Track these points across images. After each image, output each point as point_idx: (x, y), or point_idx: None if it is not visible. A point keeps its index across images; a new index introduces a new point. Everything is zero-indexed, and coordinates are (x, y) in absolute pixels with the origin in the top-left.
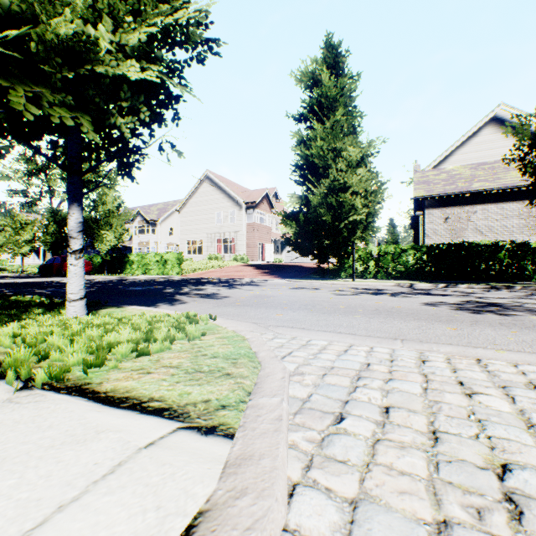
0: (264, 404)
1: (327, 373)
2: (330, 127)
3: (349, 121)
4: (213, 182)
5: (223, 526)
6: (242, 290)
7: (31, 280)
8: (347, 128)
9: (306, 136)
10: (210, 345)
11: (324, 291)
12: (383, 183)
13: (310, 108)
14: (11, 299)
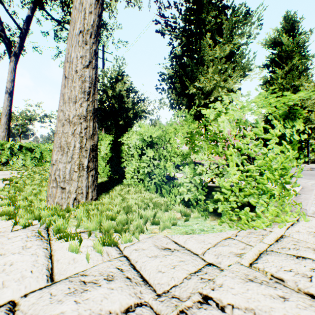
0: (300, 183)
1: (314, 184)
2: (287, 70)
3: (303, 63)
4: None
5: (307, 188)
6: None
7: None
8: (301, 67)
9: (269, 78)
10: None
11: None
12: None
13: (272, 60)
14: None
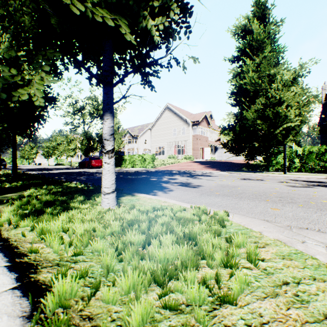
0: None
1: None
2: (259, 62)
3: (275, 55)
4: (171, 110)
5: None
6: (204, 180)
7: (75, 171)
8: (272, 61)
9: (240, 70)
10: (294, 278)
11: (271, 182)
12: (317, 96)
13: (242, 51)
14: (64, 185)
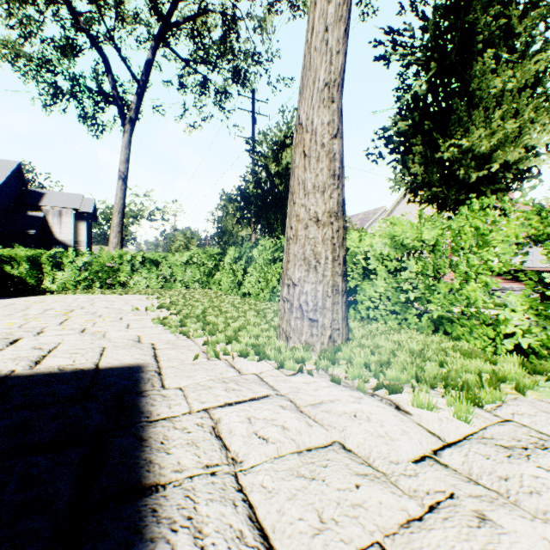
0: None
1: None
2: None
3: None
4: None
5: None
6: None
7: None
8: None
9: None
10: None
11: None
12: None
13: None
14: None
